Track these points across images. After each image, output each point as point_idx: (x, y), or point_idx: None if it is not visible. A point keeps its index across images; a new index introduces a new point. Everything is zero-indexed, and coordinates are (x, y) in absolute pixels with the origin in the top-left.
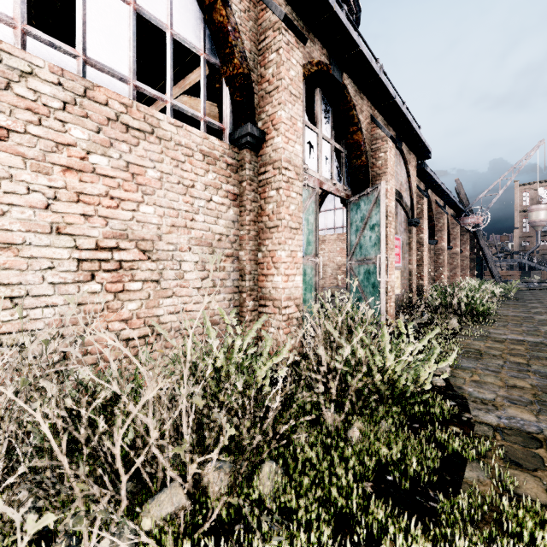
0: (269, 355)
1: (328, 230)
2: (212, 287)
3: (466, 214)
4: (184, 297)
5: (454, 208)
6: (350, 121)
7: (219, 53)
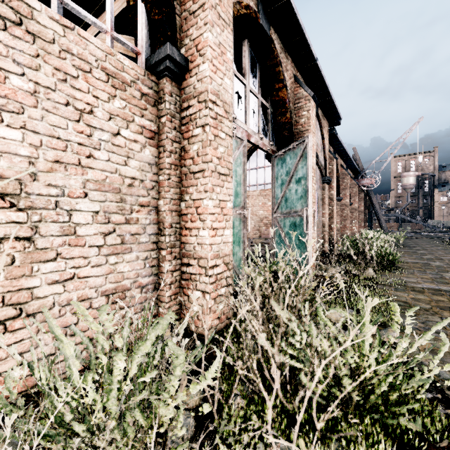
0: (183, 371)
1: (251, 186)
2: (120, 244)
3: (362, 176)
4: (76, 259)
5: (353, 171)
6: (276, 78)
7: None
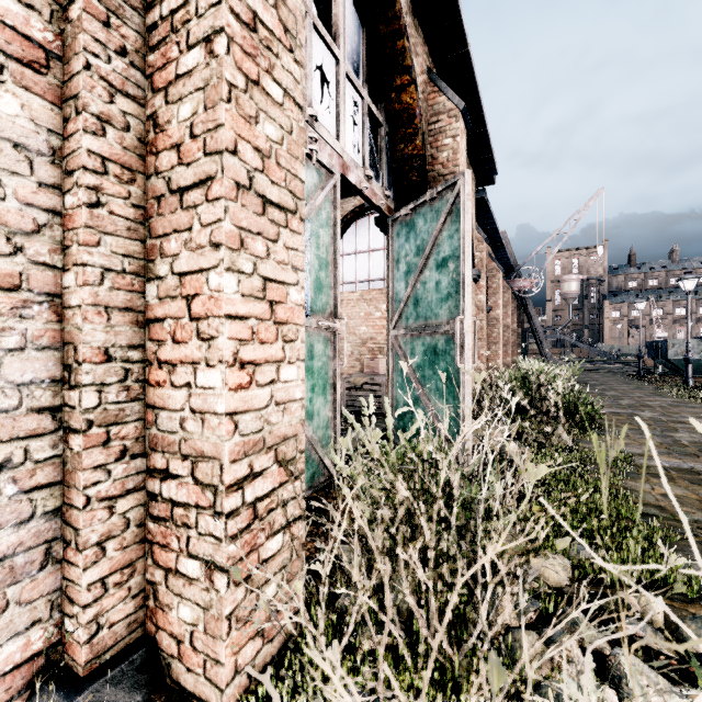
0: None
1: (347, 285)
2: None
3: (515, 275)
4: None
5: (504, 267)
6: (398, 63)
7: None
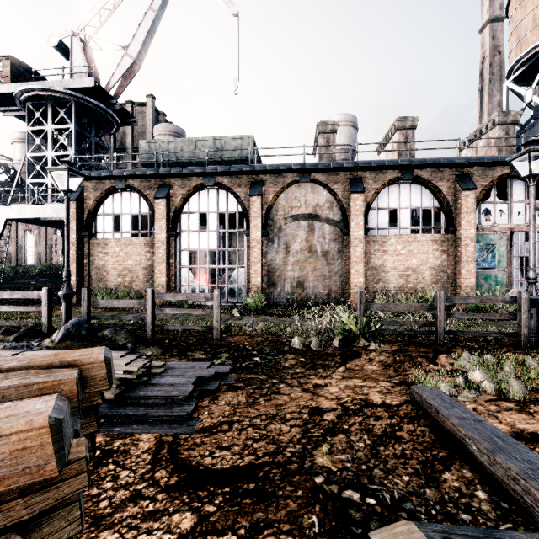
0: None
1: None
2: (435, 281)
3: None
4: (425, 284)
5: None
6: None
7: (439, 204)
